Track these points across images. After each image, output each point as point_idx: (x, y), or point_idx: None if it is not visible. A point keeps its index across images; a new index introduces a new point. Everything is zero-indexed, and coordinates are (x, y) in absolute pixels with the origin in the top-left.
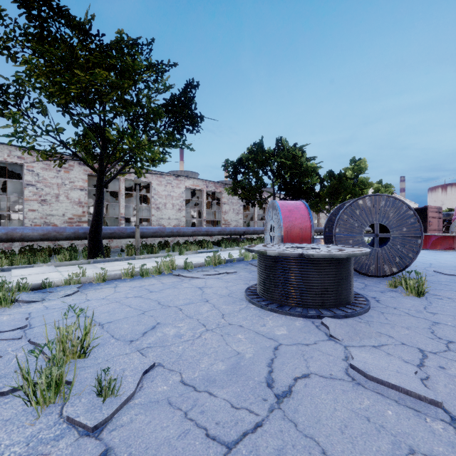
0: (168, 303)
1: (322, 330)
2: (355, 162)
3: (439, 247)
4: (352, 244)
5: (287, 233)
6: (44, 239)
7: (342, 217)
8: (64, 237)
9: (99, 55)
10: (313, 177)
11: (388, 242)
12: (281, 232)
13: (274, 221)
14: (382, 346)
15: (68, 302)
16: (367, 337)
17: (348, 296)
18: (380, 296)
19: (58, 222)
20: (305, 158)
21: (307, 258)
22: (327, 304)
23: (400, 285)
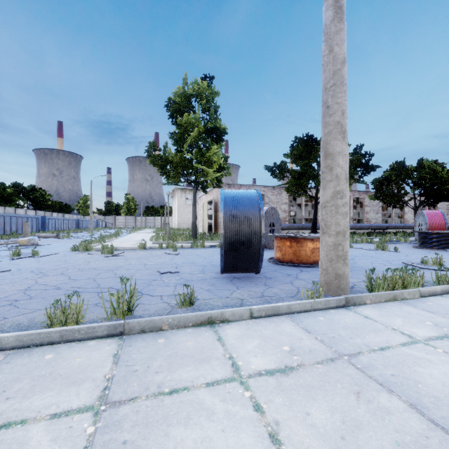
0: None
1: (444, 251)
2: None
3: None
4: None
5: (430, 226)
6: (287, 229)
7: None
8: (294, 228)
9: None
10: None
11: None
12: (427, 226)
13: (422, 221)
14: None
15: None
16: None
17: None
18: None
19: None
20: (445, 172)
21: (440, 233)
22: (448, 248)
23: None
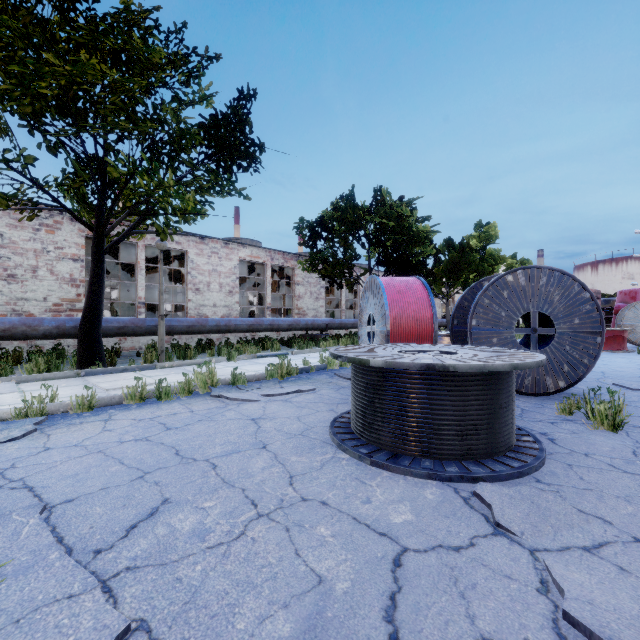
0: (193, 454)
1: (477, 511)
2: (482, 227)
3: (604, 347)
4: (497, 345)
5: (396, 327)
6: (5, 338)
7: (481, 302)
8: (40, 334)
9: (85, 28)
10: (426, 246)
11: (552, 341)
12: (387, 326)
13: (375, 309)
14: (602, 548)
15: (7, 454)
16: (565, 525)
17: (509, 437)
18: (553, 430)
19: (36, 310)
20: (415, 218)
21: (441, 371)
22: (476, 453)
23: (579, 410)
